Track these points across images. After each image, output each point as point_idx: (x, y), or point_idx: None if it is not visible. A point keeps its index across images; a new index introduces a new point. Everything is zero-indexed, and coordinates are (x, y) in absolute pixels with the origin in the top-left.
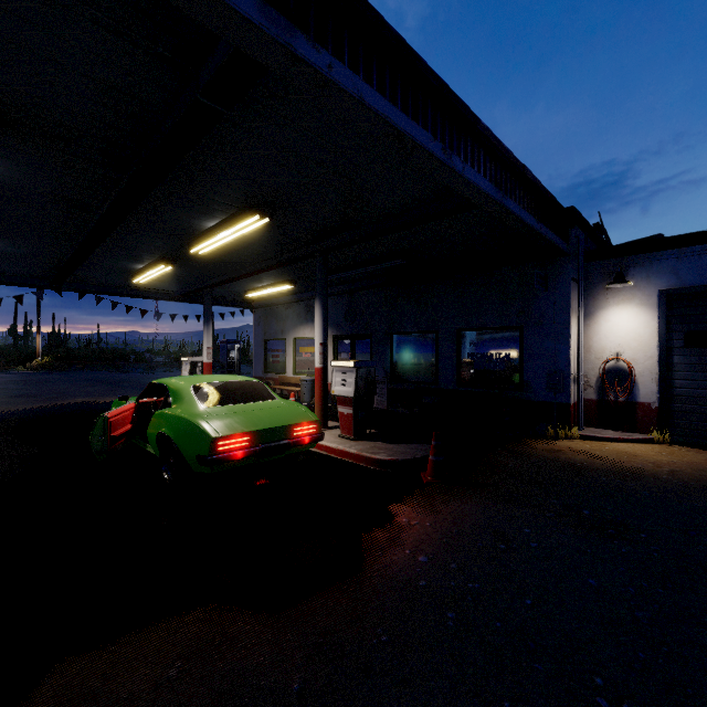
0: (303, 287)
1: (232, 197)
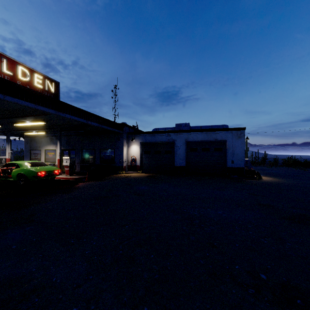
0: (50, 132)
1: (37, 118)
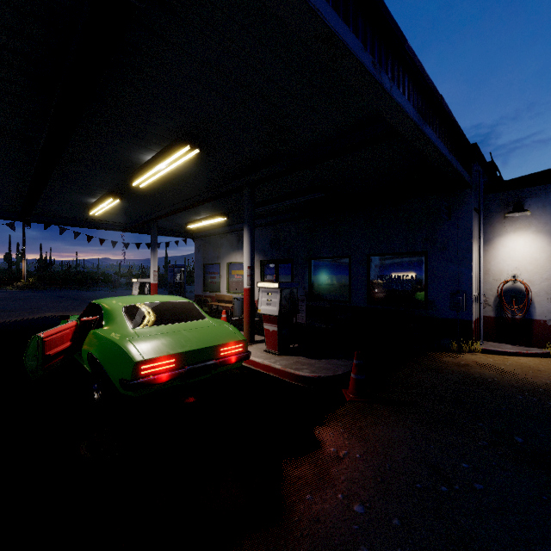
0: (234, 220)
1: (163, 127)
